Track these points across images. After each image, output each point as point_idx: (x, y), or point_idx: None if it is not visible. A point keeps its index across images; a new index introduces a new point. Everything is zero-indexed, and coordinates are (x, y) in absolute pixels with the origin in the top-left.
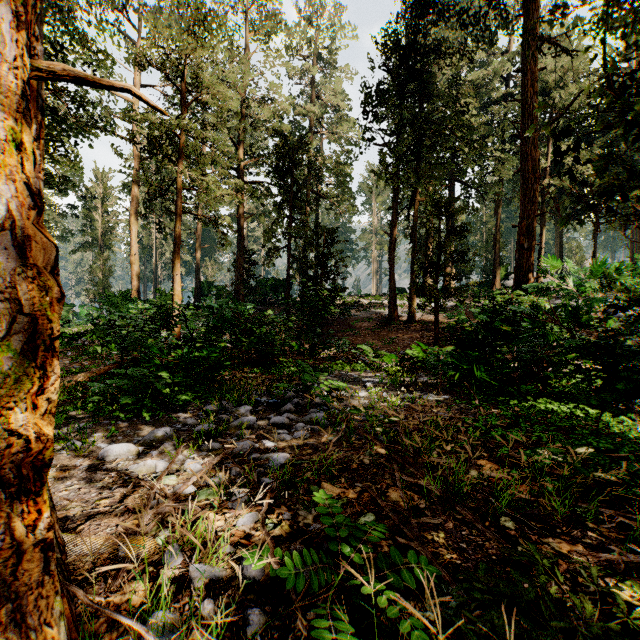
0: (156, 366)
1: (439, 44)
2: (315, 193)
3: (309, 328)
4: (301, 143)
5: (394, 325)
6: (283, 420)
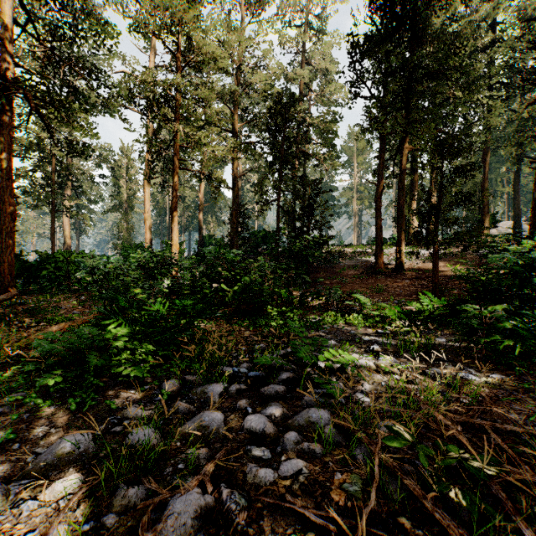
0: (116, 323)
1: None
2: (302, 152)
3: (297, 275)
4: (289, 102)
5: (381, 273)
6: (263, 426)
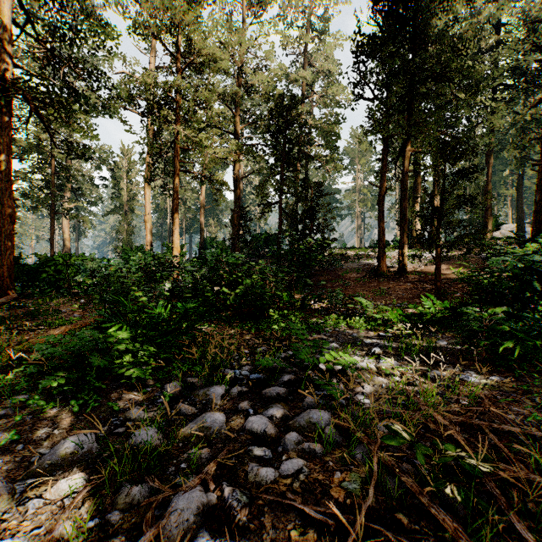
0: (117, 326)
1: None
2: (304, 154)
3: (299, 278)
4: (291, 104)
5: (384, 276)
6: (265, 426)
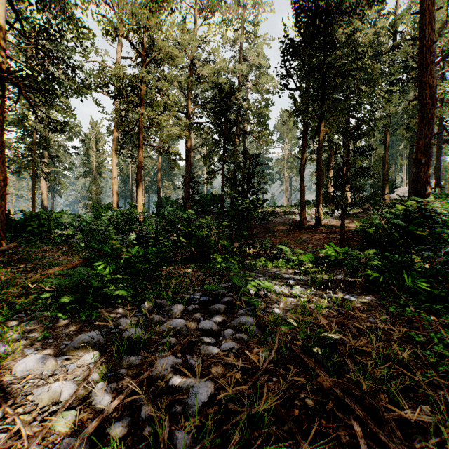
0: (104, 265)
1: (341, 5)
2: (242, 130)
3: (238, 230)
4: (232, 91)
5: (304, 228)
6: (211, 326)
